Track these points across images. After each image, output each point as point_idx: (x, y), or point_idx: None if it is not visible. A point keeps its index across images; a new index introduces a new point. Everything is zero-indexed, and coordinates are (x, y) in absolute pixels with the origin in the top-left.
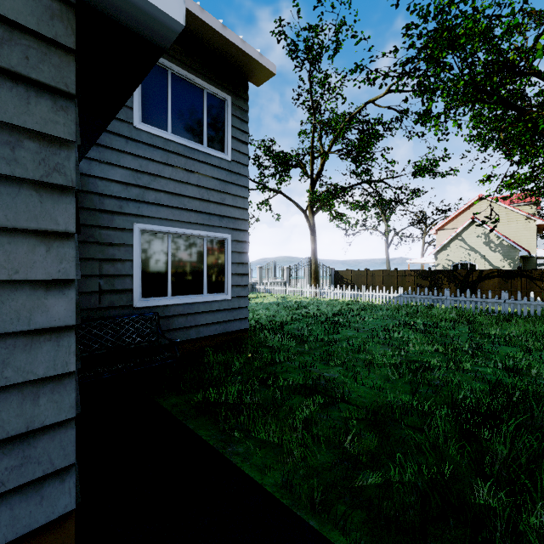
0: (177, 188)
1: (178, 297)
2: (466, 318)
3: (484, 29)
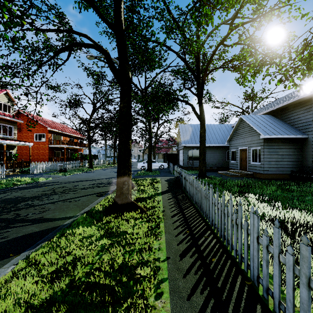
0: None
1: None
2: None
3: None
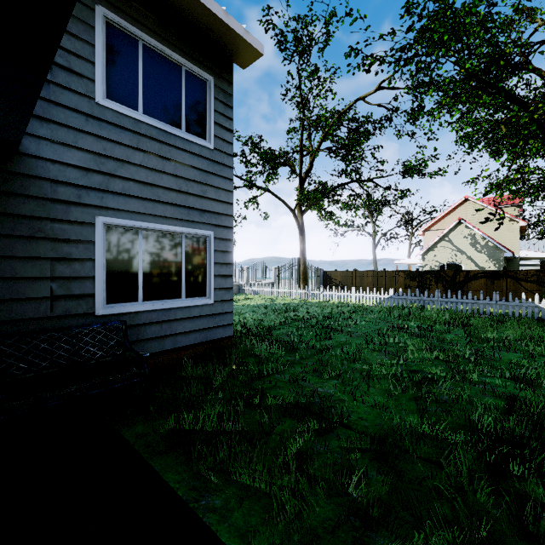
0: (149, 177)
1: (150, 303)
2: (459, 320)
3: (483, 18)
